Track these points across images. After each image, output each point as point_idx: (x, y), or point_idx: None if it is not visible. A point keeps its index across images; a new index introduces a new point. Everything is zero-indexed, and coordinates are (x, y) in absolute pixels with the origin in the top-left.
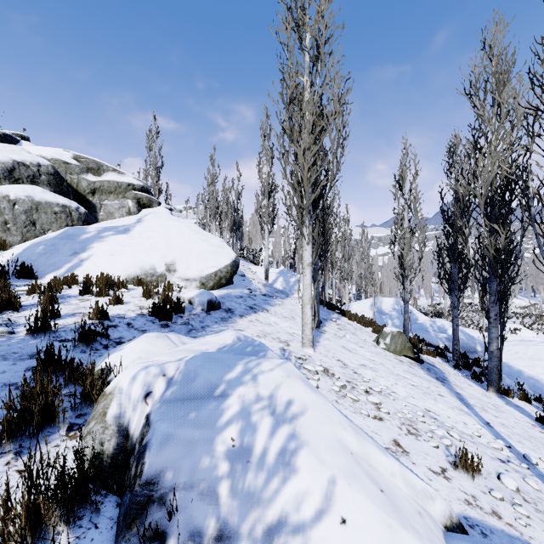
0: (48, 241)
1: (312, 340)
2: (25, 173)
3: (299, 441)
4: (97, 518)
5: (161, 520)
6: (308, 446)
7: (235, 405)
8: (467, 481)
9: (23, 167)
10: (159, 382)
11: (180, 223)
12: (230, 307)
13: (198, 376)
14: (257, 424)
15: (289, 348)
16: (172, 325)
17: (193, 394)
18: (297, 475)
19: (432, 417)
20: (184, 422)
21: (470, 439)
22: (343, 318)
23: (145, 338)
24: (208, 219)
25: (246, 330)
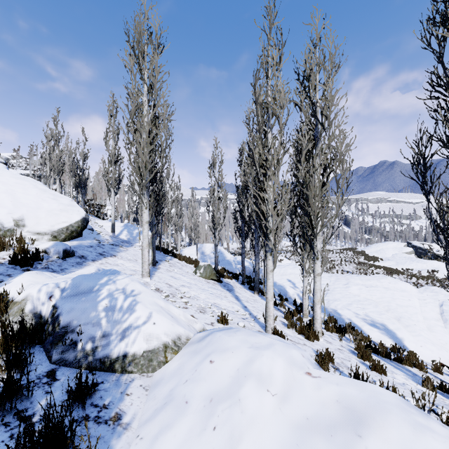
0: None
1: (149, 272)
2: None
3: (137, 301)
4: (33, 350)
5: (74, 338)
6: (141, 303)
7: (106, 293)
8: (222, 325)
9: None
10: (57, 291)
11: (25, 181)
12: (83, 254)
13: (82, 284)
14: (117, 298)
15: None
16: (33, 269)
17: (81, 292)
18: (136, 312)
19: (216, 306)
20: (79, 302)
21: (232, 313)
22: (175, 259)
23: (28, 274)
24: (48, 174)
25: None
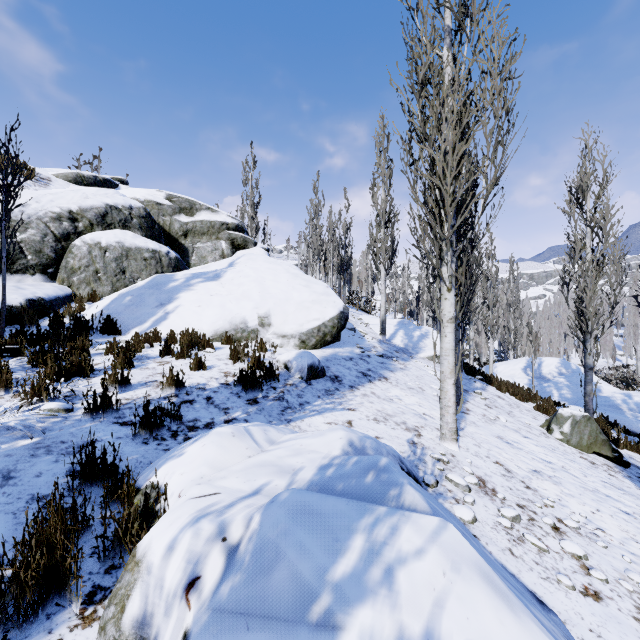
0: (135, 291)
1: (455, 430)
2: (117, 218)
3: None
4: None
5: None
6: None
7: None
8: None
9: (115, 211)
10: (214, 556)
11: (277, 265)
12: (337, 373)
13: (279, 561)
14: None
15: (421, 440)
16: (261, 400)
17: (268, 605)
18: None
19: None
20: None
21: None
22: (490, 387)
23: (216, 438)
24: (311, 260)
25: (359, 409)
